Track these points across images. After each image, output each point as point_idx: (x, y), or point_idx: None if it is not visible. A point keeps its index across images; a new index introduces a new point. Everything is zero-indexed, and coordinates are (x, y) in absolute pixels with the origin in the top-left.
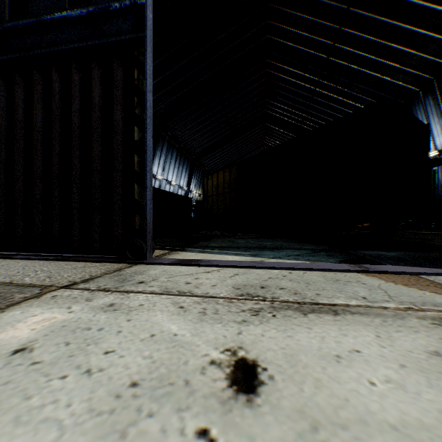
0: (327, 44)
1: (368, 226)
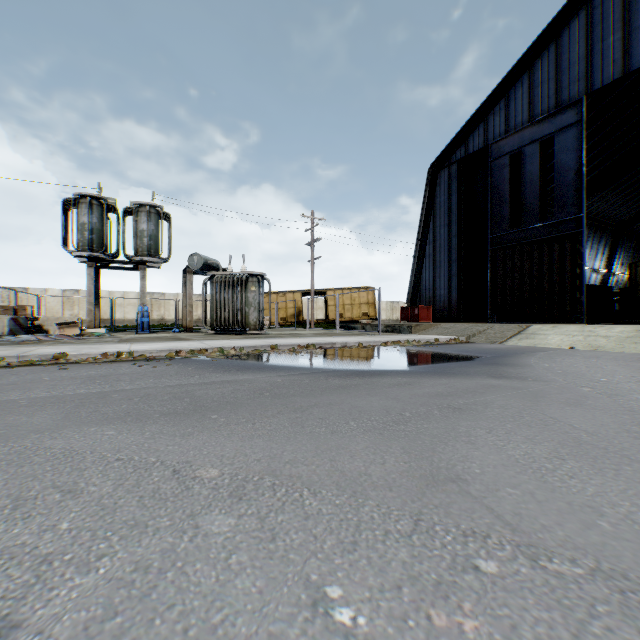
0: None
1: None
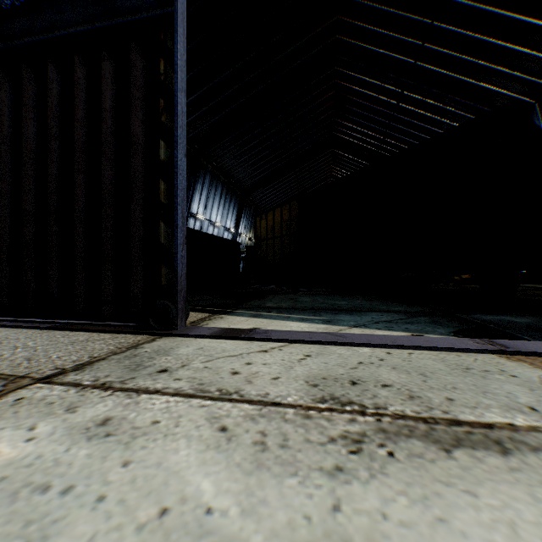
0: (413, 45)
1: (468, 279)
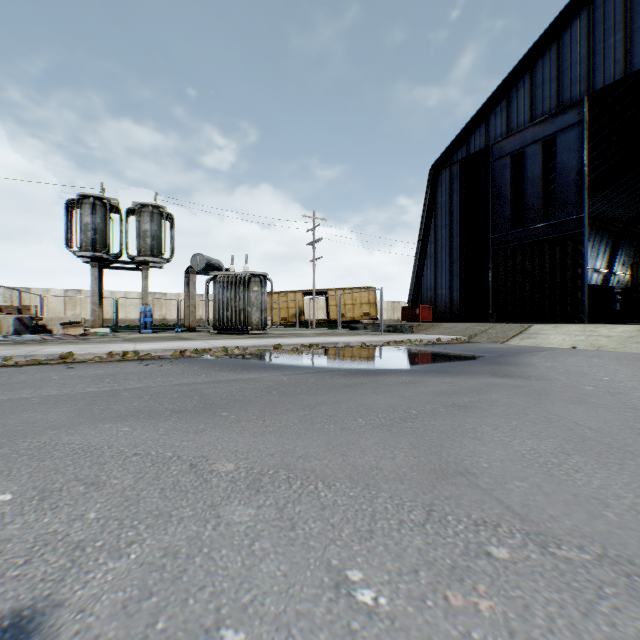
0: None
1: None
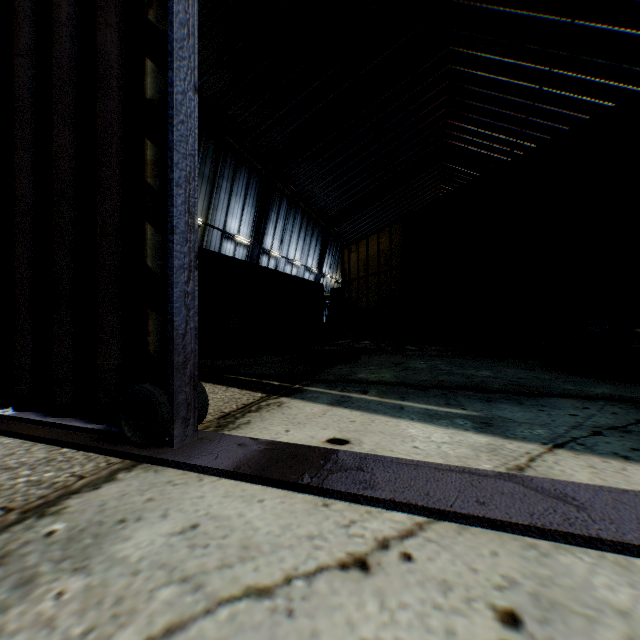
0: None
1: None
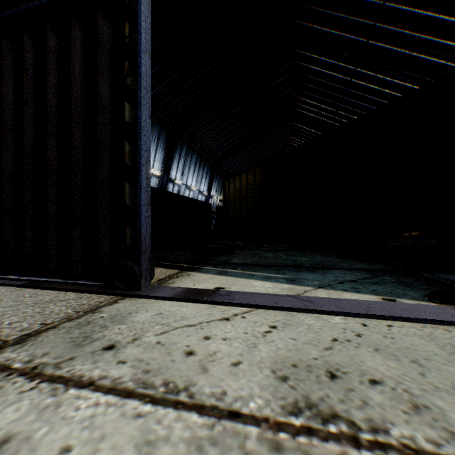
0: (366, 25)
1: (417, 235)
